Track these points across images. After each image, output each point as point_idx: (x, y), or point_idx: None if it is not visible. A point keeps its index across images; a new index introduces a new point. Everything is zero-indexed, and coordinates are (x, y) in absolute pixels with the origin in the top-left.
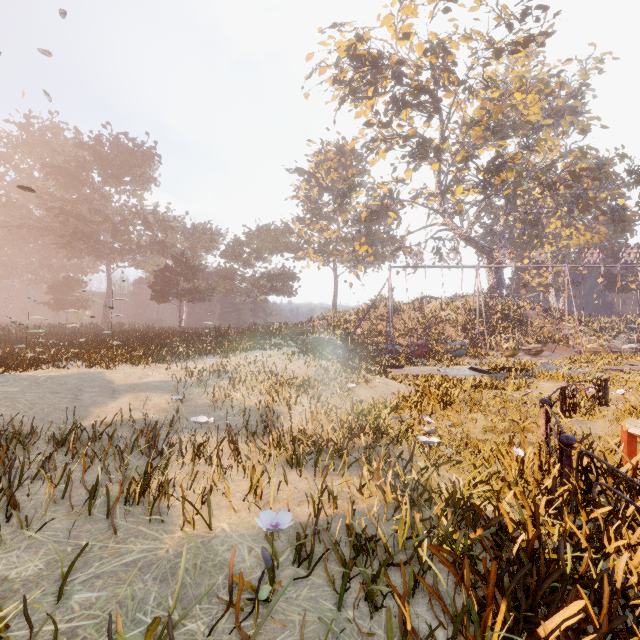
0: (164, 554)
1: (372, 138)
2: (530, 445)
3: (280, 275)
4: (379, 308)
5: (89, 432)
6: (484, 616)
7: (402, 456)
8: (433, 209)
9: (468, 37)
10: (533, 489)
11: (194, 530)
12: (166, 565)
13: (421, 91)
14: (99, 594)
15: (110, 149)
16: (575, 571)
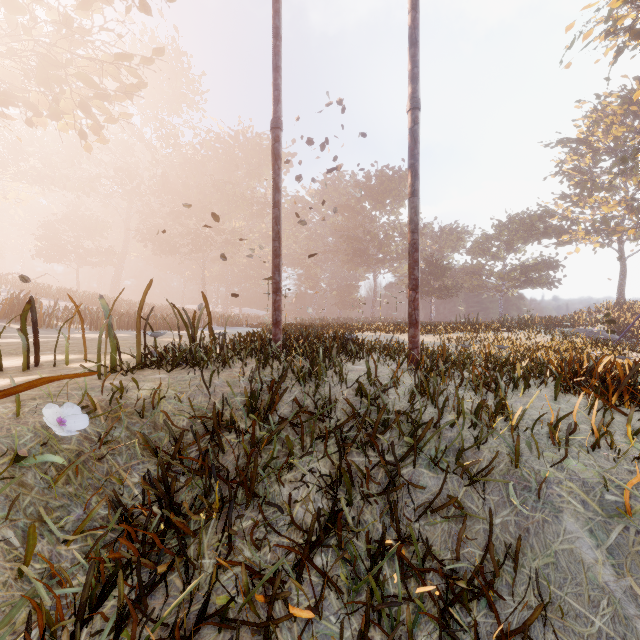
0: None
1: None
2: None
3: (536, 265)
4: None
5: None
6: None
7: None
8: None
9: None
10: None
11: None
12: None
13: None
14: None
15: (376, 181)
16: None
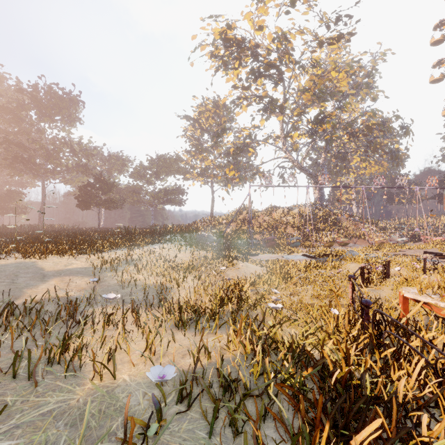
0: (75, 403)
1: (238, 97)
2: (342, 306)
3: (173, 190)
4: (242, 214)
5: (22, 308)
6: (314, 435)
7: (257, 317)
8: (279, 147)
9: (301, 32)
10: (345, 337)
11: (101, 382)
12: (76, 412)
13: (271, 66)
14: (17, 442)
15: (44, 95)
16: (373, 394)
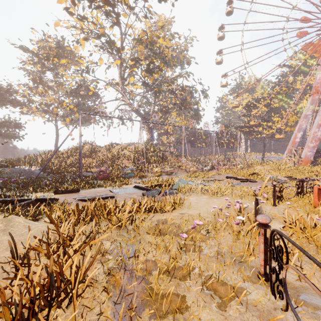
0: None
1: (73, 26)
2: None
3: (4, 123)
4: (83, 149)
5: None
6: None
7: None
8: (117, 90)
9: None
10: None
11: None
12: None
13: None
14: None
15: None
16: None
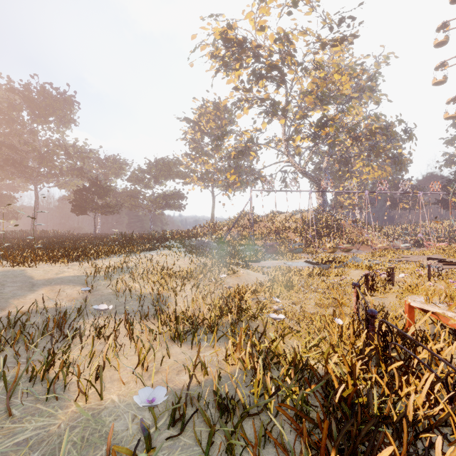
0: (56, 430)
1: (239, 99)
2: (346, 315)
3: (172, 195)
4: (244, 219)
5: (7, 320)
6: None
7: (258, 328)
8: (281, 151)
9: (304, 33)
10: (350, 350)
11: (87, 404)
12: (56, 441)
13: (272, 68)
14: None
15: (37, 95)
16: (381, 412)
